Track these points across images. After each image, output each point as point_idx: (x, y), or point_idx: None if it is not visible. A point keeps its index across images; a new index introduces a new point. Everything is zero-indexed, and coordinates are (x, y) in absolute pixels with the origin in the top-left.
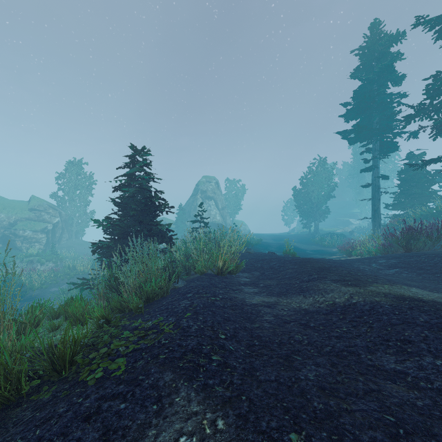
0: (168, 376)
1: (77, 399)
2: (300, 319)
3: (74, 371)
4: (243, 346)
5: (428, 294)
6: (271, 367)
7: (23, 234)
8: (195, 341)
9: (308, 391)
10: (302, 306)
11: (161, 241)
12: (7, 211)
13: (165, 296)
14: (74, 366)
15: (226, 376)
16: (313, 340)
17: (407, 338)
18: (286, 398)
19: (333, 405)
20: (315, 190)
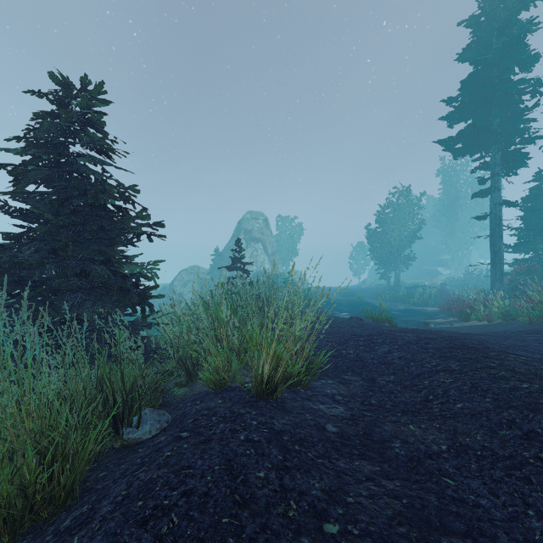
0: None
1: None
2: None
3: None
4: None
5: None
6: None
7: None
8: None
9: None
10: None
11: (119, 302)
12: None
13: (47, 523)
14: None
15: None
16: None
17: None
18: None
19: None
20: (395, 230)
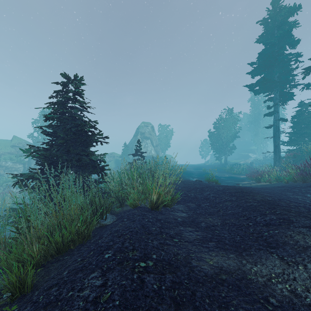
0: None
1: None
2: None
3: None
4: None
5: None
6: None
7: (5, 164)
8: None
9: None
10: (302, 295)
11: (92, 171)
12: None
13: (84, 243)
14: None
15: None
16: None
17: None
18: None
19: None
20: (224, 132)
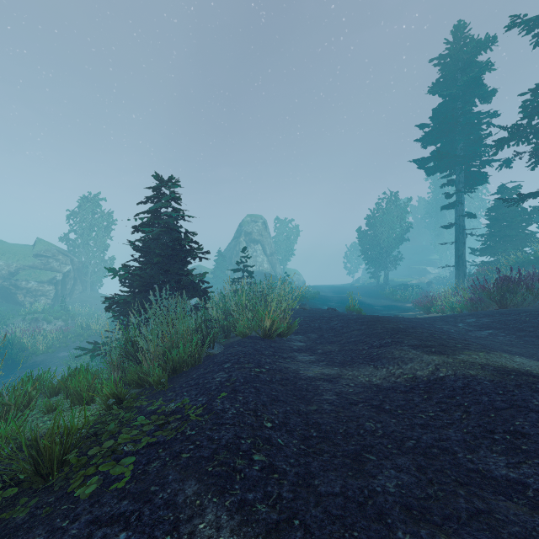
0: (191, 486)
1: (61, 522)
2: (370, 399)
3: (63, 477)
4: (296, 438)
5: (538, 365)
6: (334, 472)
7: (26, 286)
8: (231, 432)
9: (388, 512)
10: (373, 381)
11: (192, 295)
12: (7, 258)
13: (196, 366)
14: (66, 467)
15: (273, 487)
16: (390, 430)
17: (518, 430)
18: (358, 522)
19: (425, 537)
20: (384, 232)
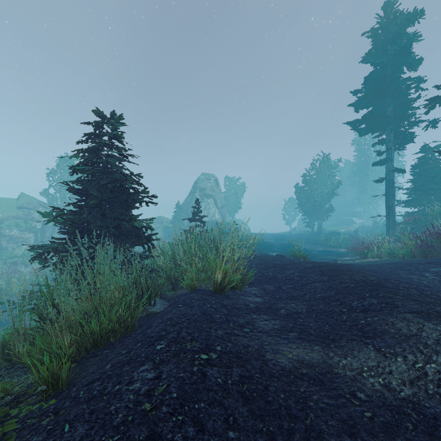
0: None
1: None
2: None
3: None
4: None
5: None
6: None
7: (9, 233)
8: None
9: None
10: (396, 388)
11: (135, 242)
12: None
13: (127, 335)
14: None
15: None
16: None
17: None
18: None
19: None
20: (318, 188)
